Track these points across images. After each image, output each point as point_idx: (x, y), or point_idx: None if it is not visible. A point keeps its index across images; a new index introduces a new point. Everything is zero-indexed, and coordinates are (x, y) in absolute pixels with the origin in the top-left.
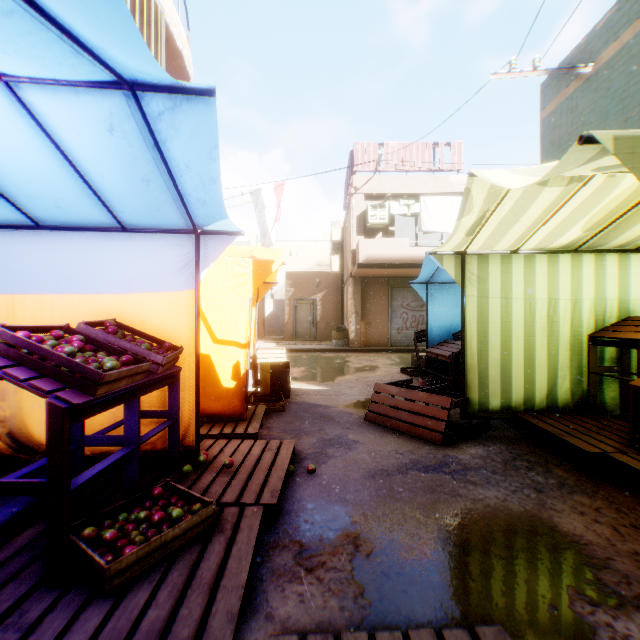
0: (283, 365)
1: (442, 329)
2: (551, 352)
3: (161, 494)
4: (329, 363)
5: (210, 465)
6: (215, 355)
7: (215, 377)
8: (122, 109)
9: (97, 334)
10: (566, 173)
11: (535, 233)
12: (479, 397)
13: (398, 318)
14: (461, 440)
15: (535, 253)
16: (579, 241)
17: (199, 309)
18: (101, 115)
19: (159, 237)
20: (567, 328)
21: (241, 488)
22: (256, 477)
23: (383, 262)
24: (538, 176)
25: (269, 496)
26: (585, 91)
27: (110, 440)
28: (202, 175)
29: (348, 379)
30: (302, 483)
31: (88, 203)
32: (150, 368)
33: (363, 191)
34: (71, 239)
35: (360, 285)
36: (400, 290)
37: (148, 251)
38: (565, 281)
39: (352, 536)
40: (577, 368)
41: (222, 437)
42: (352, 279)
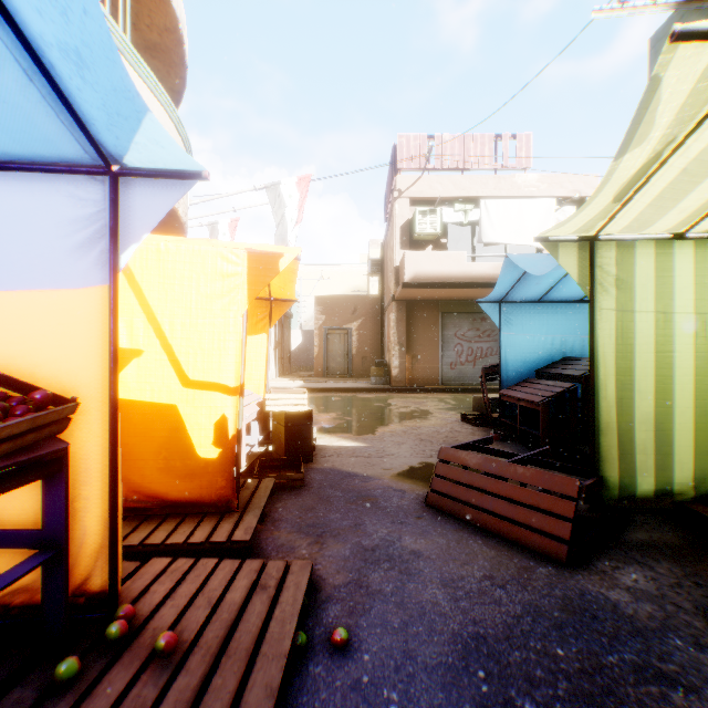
0: (303, 415)
1: (521, 364)
2: None
3: None
4: (367, 407)
5: (134, 638)
6: (185, 406)
7: (186, 442)
8: None
9: None
10: None
11: None
12: (619, 476)
13: (451, 351)
14: (594, 551)
15: None
16: None
17: (117, 324)
18: None
19: (37, 181)
20: None
21: None
22: (218, 685)
23: (434, 281)
24: None
25: None
26: None
27: None
28: None
29: (393, 430)
30: (320, 680)
31: None
32: None
33: (409, 194)
34: None
35: (405, 310)
36: (453, 316)
37: (15, 208)
38: None
39: None
40: None
41: (189, 548)
42: (395, 303)
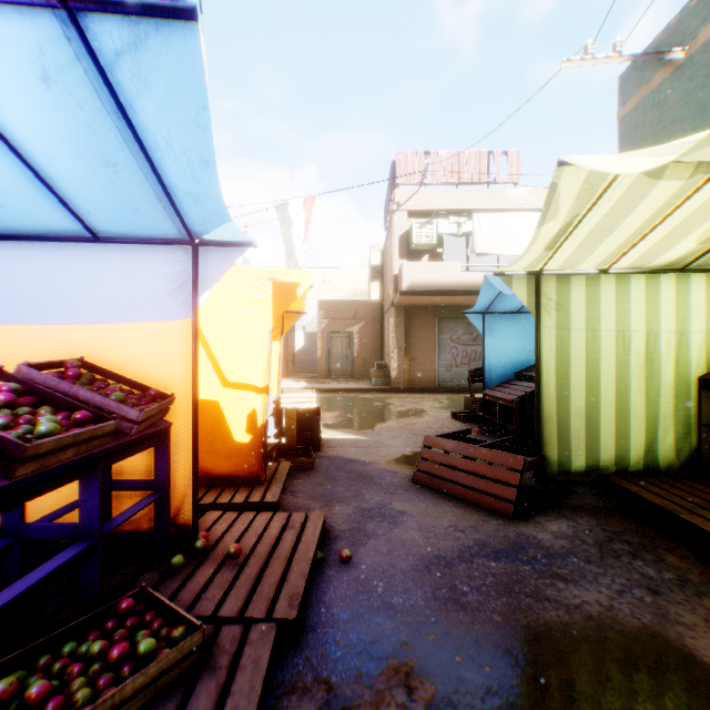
0: (312, 411)
1: (502, 367)
2: (650, 398)
3: (131, 608)
4: (368, 406)
5: (211, 552)
6: (225, 402)
7: (225, 429)
8: (58, 44)
9: (45, 380)
10: (699, 156)
11: (633, 246)
12: (558, 455)
13: (447, 353)
14: (536, 511)
15: (630, 273)
16: (688, 257)
17: (197, 344)
18: (27, 53)
19: (144, 249)
20: (670, 368)
21: (248, 591)
22: (270, 572)
23: (430, 289)
24: (668, 155)
25: (286, 605)
26: (676, 81)
27: (60, 530)
28: (189, 155)
29: (390, 426)
30: (333, 577)
31: (40, 200)
32: (121, 427)
33: (407, 207)
34: (27, 252)
35: (403, 316)
36: (449, 321)
37: (130, 268)
38: (668, 308)
39: (403, 671)
40: (683, 419)
41: (232, 507)
42: (394, 309)
